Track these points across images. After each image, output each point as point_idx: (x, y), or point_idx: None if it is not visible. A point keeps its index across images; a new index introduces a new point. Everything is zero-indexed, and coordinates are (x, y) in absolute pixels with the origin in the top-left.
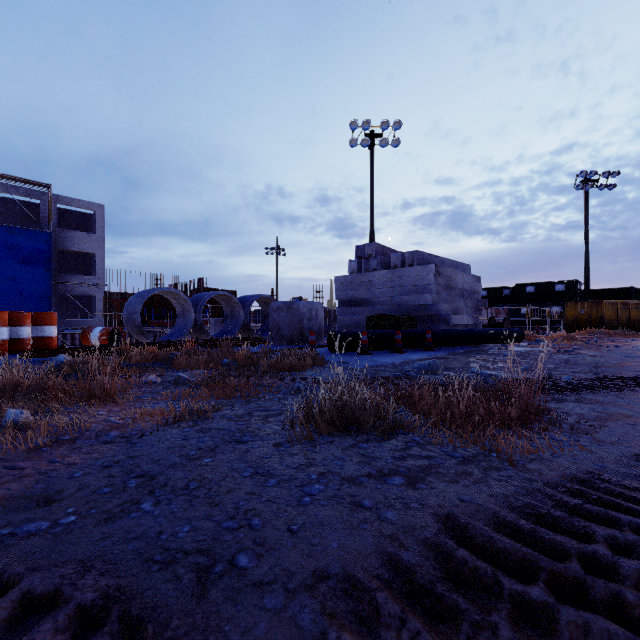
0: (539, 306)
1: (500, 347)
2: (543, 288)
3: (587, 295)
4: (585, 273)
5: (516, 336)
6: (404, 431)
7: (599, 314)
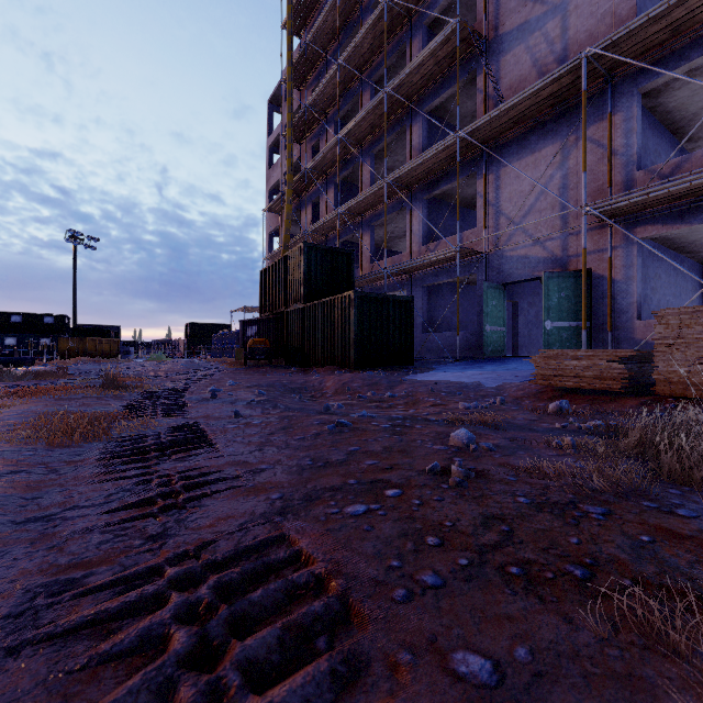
0: (28, 337)
1: (23, 368)
2: (32, 319)
3: (76, 332)
4: (74, 313)
5: (30, 362)
6: (34, 380)
7: (85, 347)
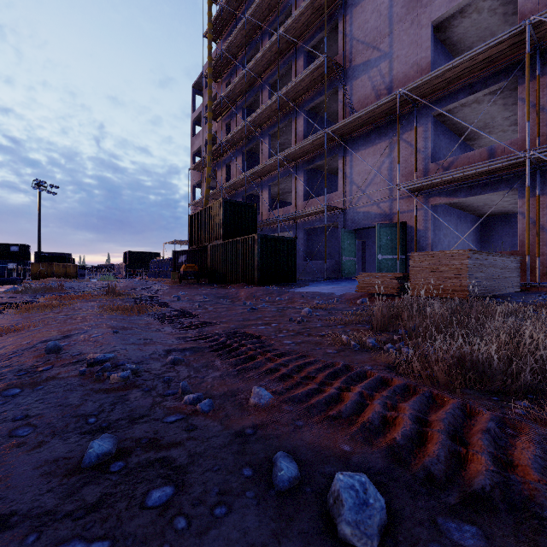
0: None
1: (18, 286)
2: (0, 248)
3: (43, 258)
4: (39, 243)
5: (20, 281)
6: (45, 292)
7: (52, 270)
